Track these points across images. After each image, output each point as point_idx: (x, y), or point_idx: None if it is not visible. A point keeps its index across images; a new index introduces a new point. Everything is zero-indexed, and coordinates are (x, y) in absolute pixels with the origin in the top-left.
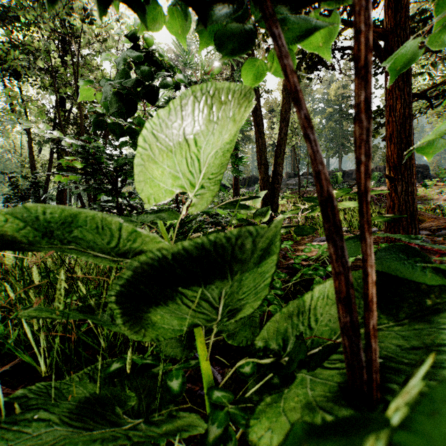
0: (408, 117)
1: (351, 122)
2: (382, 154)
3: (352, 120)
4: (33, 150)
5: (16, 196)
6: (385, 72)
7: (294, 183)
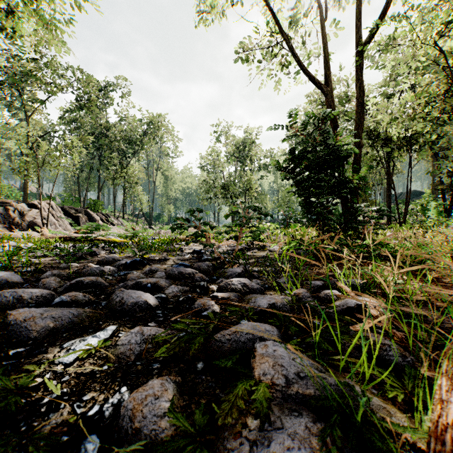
0: None
1: None
2: None
3: None
4: None
5: None
6: None
7: None
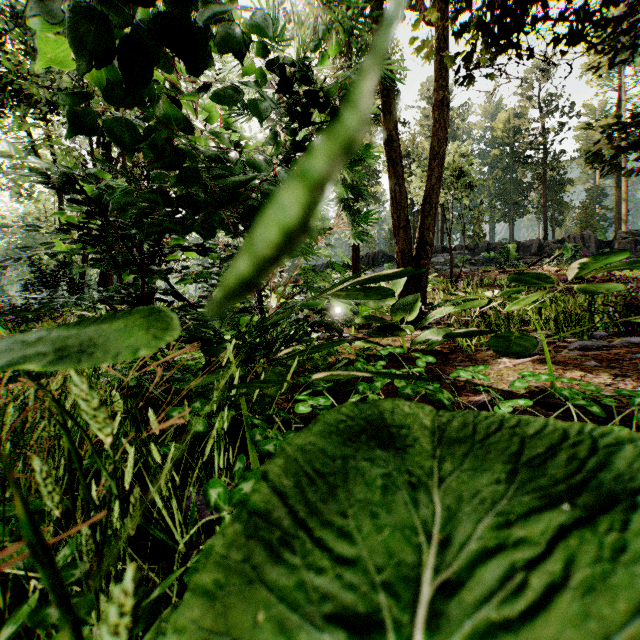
0: None
1: (529, 168)
2: (578, 216)
3: (531, 166)
4: None
5: (38, 282)
6: None
7: (442, 261)
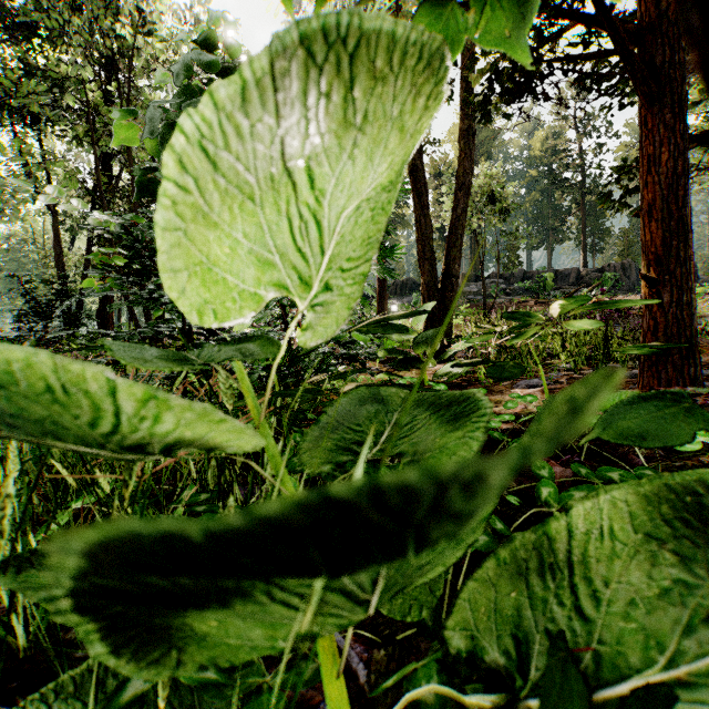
0: (680, 174)
1: (568, 192)
2: (619, 243)
3: (570, 189)
4: (60, 240)
5: (33, 312)
6: (639, 99)
7: (475, 291)
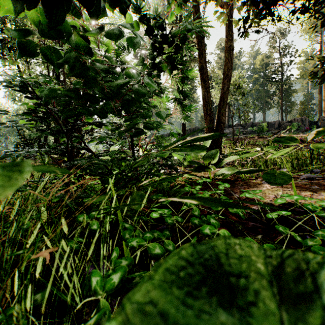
0: None
1: (273, 84)
2: (299, 108)
3: (274, 83)
4: None
5: (22, 143)
6: None
7: (228, 132)
